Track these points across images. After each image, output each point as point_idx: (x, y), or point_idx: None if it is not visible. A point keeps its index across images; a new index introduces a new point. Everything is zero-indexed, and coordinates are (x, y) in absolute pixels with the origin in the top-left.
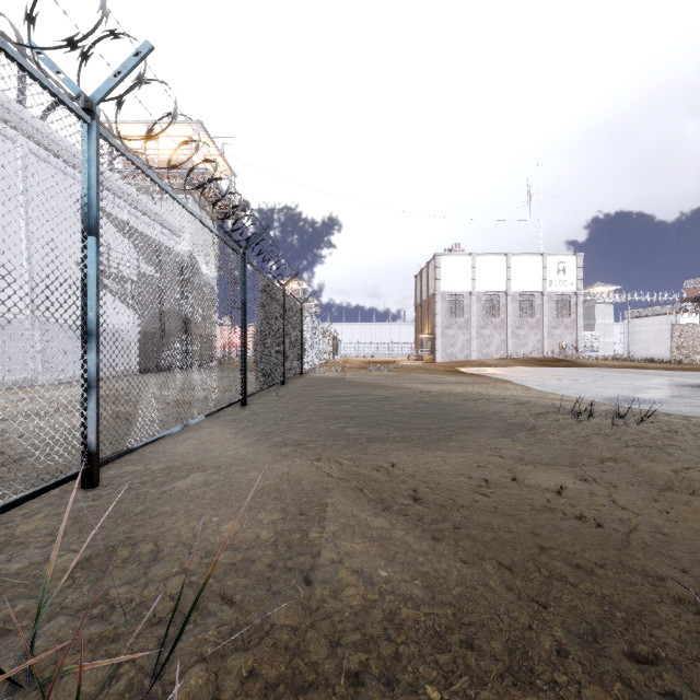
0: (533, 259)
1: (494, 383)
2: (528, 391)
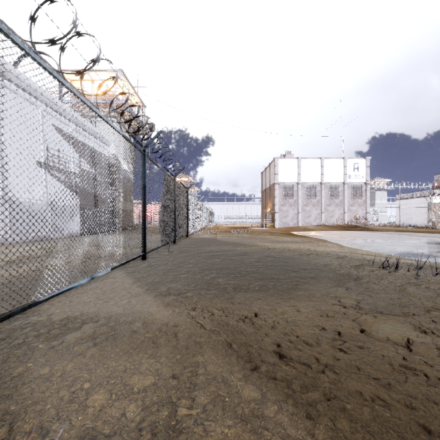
0: (338, 161)
1: (317, 242)
2: (342, 247)
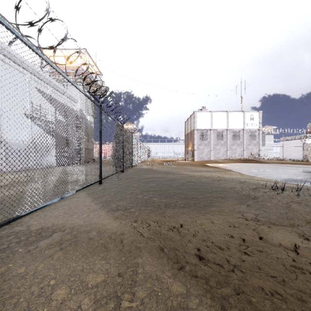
0: (239, 114)
1: (225, 171)
2: (242, 175)
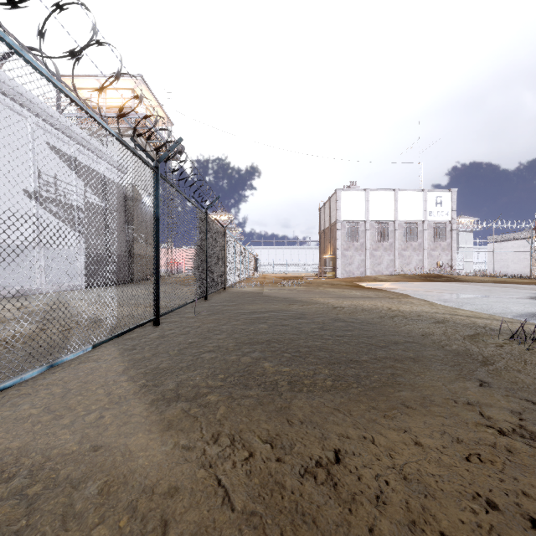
0: (415, 194)
1: (397, 297)
2: (434, 306)
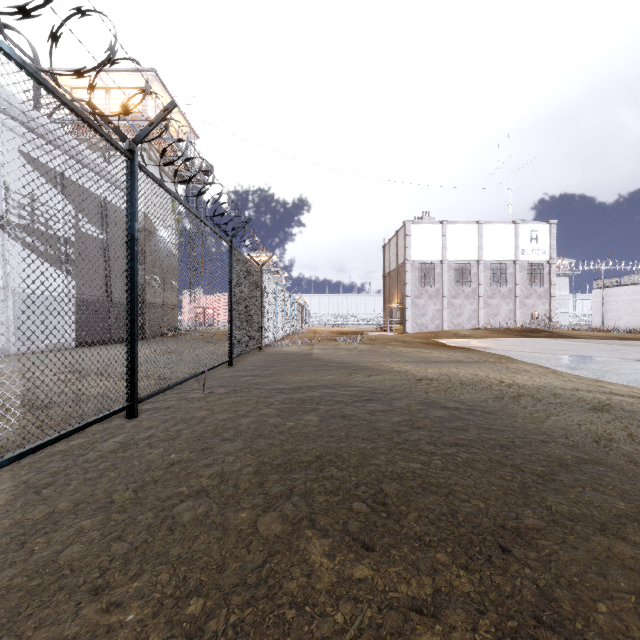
0: (505, 227)
1: (500, 362)
2: (562, 376)
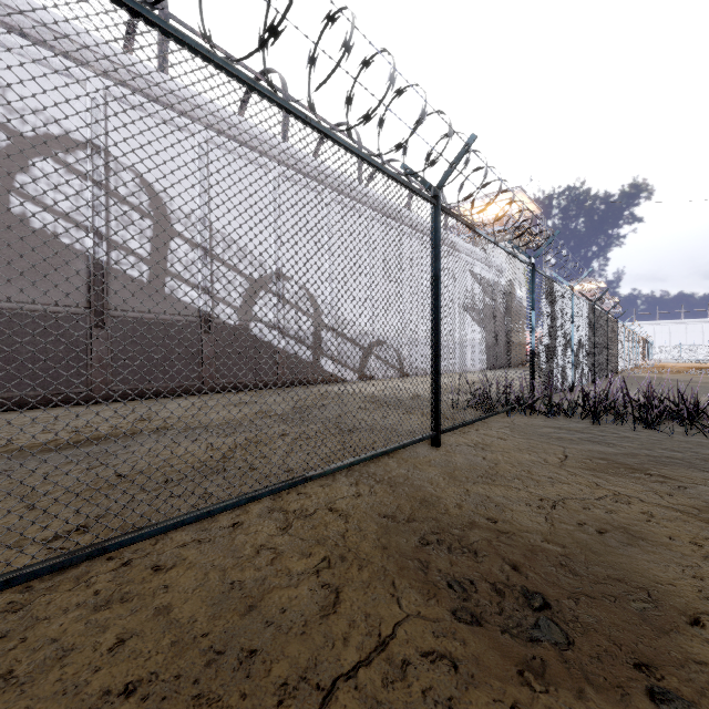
0: None
1: None
2: None
